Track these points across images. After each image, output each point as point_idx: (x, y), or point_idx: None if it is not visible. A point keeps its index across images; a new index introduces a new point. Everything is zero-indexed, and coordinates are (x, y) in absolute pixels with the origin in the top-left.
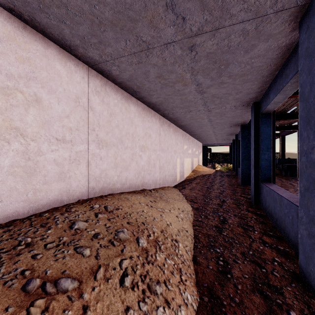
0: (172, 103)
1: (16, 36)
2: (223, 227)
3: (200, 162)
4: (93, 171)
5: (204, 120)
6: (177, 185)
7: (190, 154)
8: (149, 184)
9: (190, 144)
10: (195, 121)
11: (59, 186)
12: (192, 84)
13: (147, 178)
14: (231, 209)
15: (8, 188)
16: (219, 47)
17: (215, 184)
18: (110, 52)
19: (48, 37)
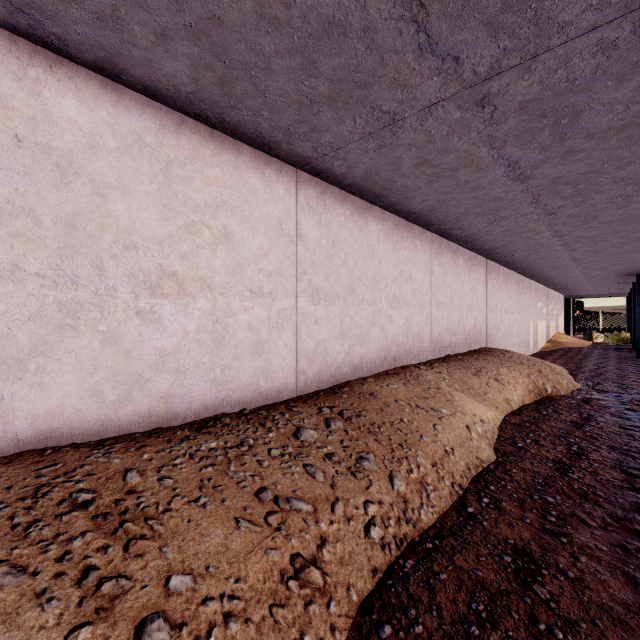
0: (539, 266)
1: (473, 261)
2: (599, 376)
3: (560, 328)
4: (487, 329)
5: (574, 273)
6: (532, 355)
7: (544, 315)
8: (509, 347)
9: (545, 299)
10: (561, 274)
11: (480, 336)
12: (567, 258)
13: (508, 341)
14: (610, 371)
15: (472, 334)
16: (594, 248)
17: (591, 357)
18: (510, 254)
19: (479, 254)
